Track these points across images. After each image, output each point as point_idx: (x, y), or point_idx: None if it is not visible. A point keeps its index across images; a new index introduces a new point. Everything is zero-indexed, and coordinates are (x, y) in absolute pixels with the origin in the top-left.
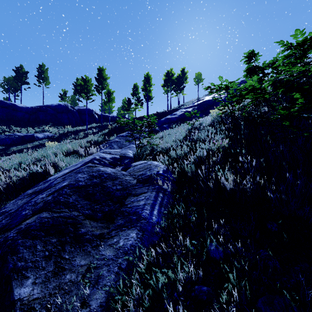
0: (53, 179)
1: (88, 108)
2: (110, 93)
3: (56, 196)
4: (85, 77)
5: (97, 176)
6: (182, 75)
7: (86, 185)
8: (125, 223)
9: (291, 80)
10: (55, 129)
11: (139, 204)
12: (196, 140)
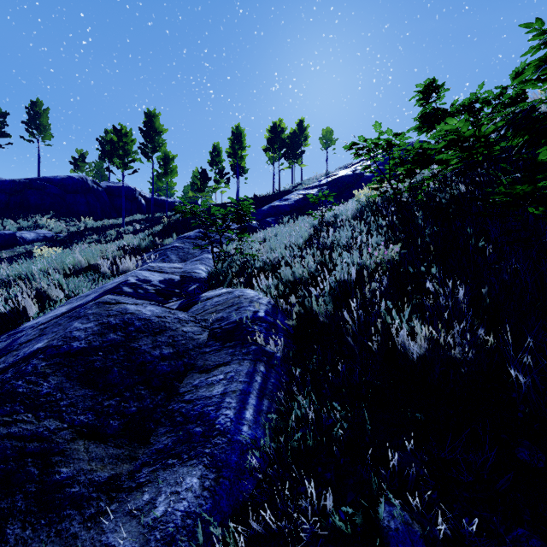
0: (29, 327)
1: (128, 186)
2: (168, 159)
3: (10, 378)
4: (120, 127)
5: (118, 326)
6: (298, 132)
7: (88, 350)
8: (175, 445)
9: (546, 117)
10: (61, 223)
11: (212, 395)
12: (330, 246)
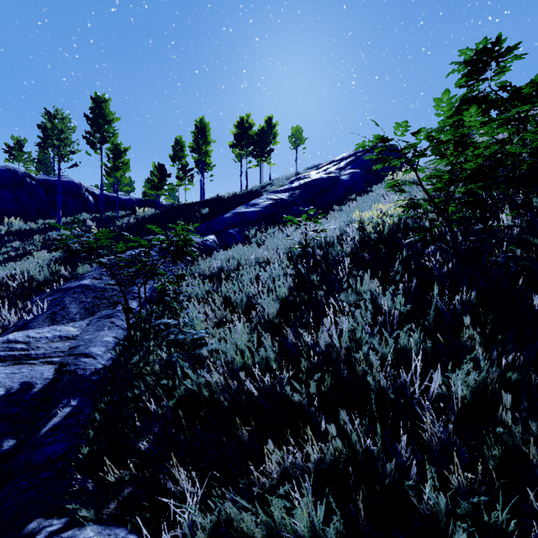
0: None
1: (71, 181)
2: (119, 152)
3: None
4: (55, 111)
5: None
6: (267, 129)
7: None
8: None
9: None
10: None
11: None
12: (340, 350)
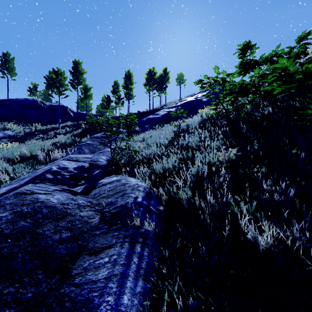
0: None
1: (62, 105)
2: (87, 89)
3: None
4: (57, 70)
5: (28, 214)
6: (164, 75)
7: None
8: None
9: None
10: (20, 127)
11: (97, 279)
12: (185, 146)
